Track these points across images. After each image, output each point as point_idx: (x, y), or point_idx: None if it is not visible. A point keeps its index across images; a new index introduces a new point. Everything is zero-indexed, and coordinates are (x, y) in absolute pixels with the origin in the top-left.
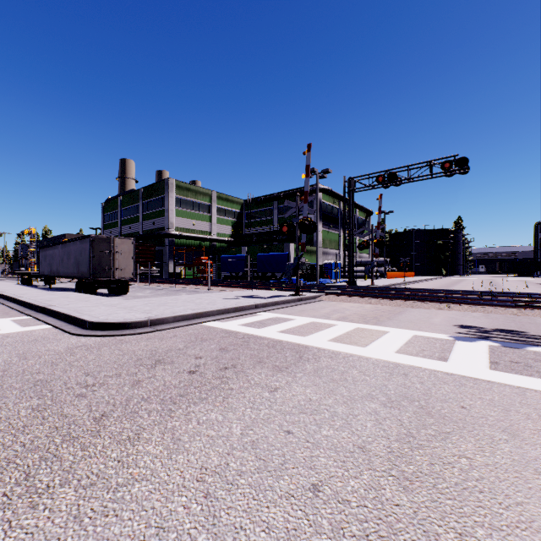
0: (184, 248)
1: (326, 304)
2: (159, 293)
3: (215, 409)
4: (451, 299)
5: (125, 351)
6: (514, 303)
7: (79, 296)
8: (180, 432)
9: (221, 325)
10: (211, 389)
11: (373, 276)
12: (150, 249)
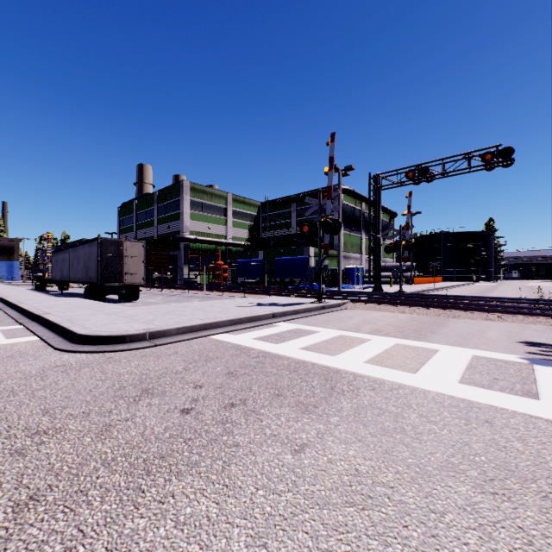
0: (199, 253)
1: (353, 313)
2: (171, 299)
3: (207, 489)
4: (502, 308)
5: (109, 374)
6: None
7: (83, 302)
8: (141, 547)
9: (231, 339)
10: (208, 444)
11: (401, 282)
12: (164, 254)
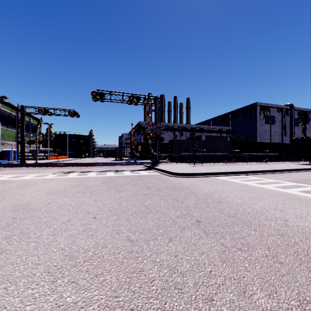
0: None
1: (4, 171)
2: None
3: None
4: (64, 165)
5: None
6: (82, 165)
7: None
8: None
9: None
10: None
11: (37, 158)
12: None
